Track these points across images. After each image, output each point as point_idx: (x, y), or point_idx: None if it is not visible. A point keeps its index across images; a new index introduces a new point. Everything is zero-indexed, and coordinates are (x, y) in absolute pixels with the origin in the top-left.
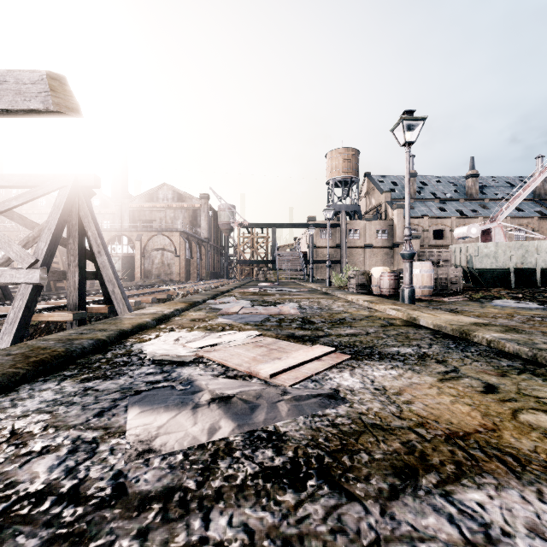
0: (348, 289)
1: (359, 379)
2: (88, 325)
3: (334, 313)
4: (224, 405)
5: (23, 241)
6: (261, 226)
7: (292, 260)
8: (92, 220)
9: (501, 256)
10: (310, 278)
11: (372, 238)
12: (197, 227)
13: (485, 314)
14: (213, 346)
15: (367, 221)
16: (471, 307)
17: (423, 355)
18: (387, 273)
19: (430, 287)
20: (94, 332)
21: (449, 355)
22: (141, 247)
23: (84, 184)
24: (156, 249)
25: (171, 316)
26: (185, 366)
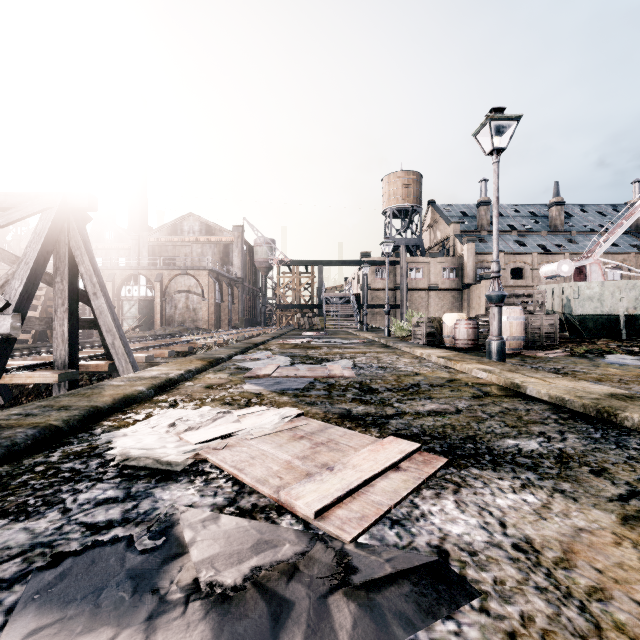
0: (412, 340)
1: (475, 516)
2: (49, 398)
3: (402, 375)
4: (217, 606)
5: (1, 280)
6: (305, 263)
7: (342, 304)
8: (86, 253)
9: (608, 299)
10: (364, 326)
11: (437, 277)
12: (229, 265)
13: (606, 376)
14: (225, 438)
15: (432, 258)
16: (580, 365)
17: (561, 455)
18: (464, 321)
19: (520, 339)
20: (49, 411)
21: (602, 455)
22: (161, 289)
23: (75, 205)
24: (180, 292)
25: (179, 381)
26: (171, 482)
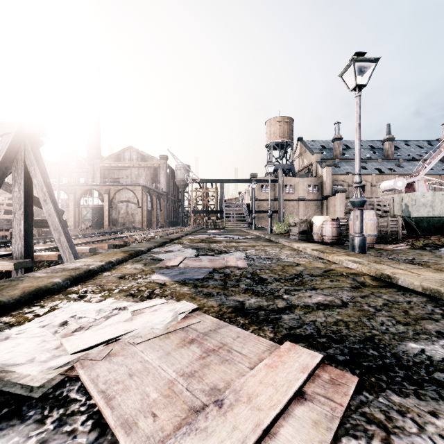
0: (289, 236)
1: None
2: None
3: (286, 265)
4: None
5: None
6: (210, 181)
7: (237, 210)
8: (38, 169)
9: (438, 205)
10: (253, 225)
11: (304, 191)
12: (158, 183)
13: None
14: (111, 342)
15: (301, 178)
16: (426, 257)
17: None
18: (329, 222)
19: (373, 235)
20: None
21: None
22: (109, 199)
23: (29, 132)
24: (122, 201)
25: (99, 271)
26: (15, 421)
